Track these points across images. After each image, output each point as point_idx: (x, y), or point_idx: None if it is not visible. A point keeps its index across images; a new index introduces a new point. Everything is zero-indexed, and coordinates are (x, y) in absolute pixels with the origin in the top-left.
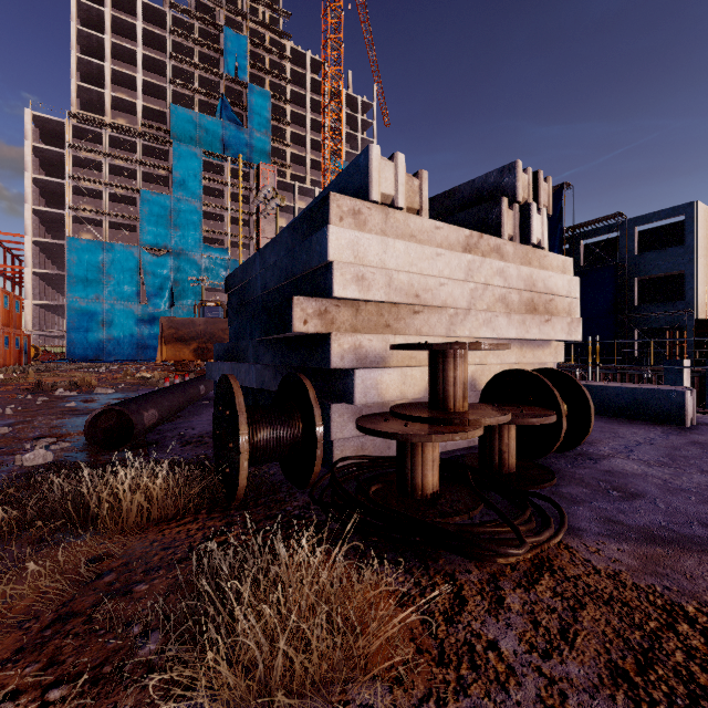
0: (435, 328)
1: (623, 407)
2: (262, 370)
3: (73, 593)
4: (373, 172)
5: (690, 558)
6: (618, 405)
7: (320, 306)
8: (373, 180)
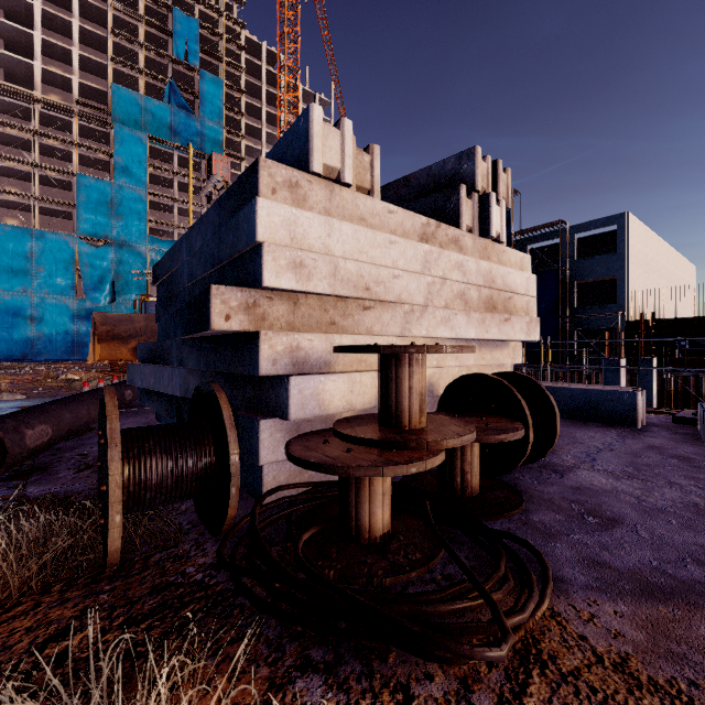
0: (388, 326)
1: (577, 409)
2: (186, 374)
3: None
4: (314, 137)
5: (702, 620)
6: (573, 406)
7: (247, 298)
8: (314, 148)
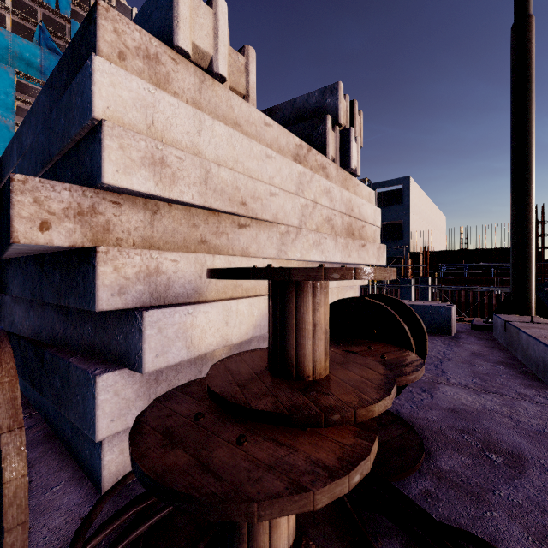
0: (264, 247)
1: None
2: (11, 304)
3: None
4: (180, 2)
5: None
6: None
7: (79, 200)
8: (180, 16)
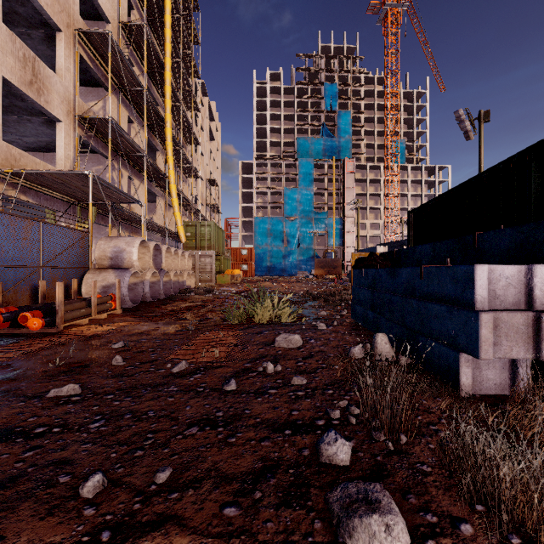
0: None
1: None
2: None
3: None
4: (377, 249)
5: None
6: None
7: None
8: (377, 250)
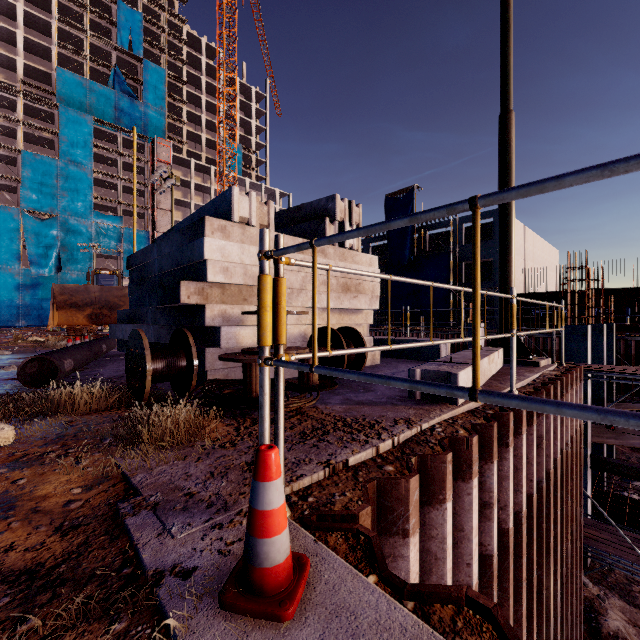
0: None
1: (411, 353)
2: (159, 329)
3: (62, 431)
4: (234, 203)
5: (367, 407)
6: (408, 351)
7: (199, 287)
8: (234, 209)
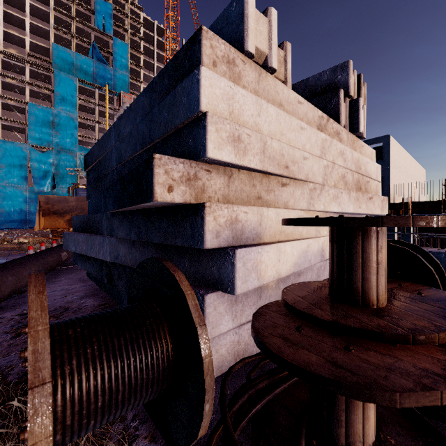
0: (298, 201)
1: None
2: (116, 243)
3: None
4: (249, 17)
5: None
6: None
7: (188, 170)
8: (249, 28)
